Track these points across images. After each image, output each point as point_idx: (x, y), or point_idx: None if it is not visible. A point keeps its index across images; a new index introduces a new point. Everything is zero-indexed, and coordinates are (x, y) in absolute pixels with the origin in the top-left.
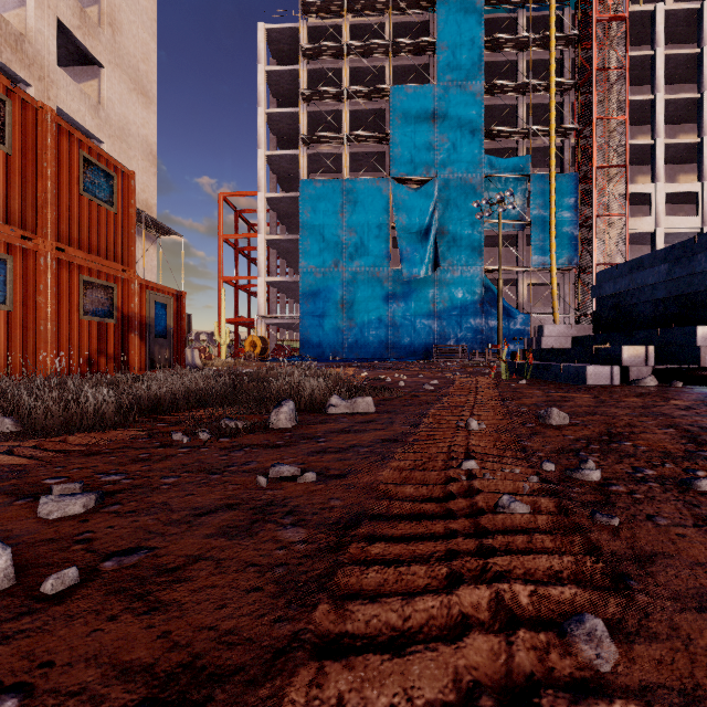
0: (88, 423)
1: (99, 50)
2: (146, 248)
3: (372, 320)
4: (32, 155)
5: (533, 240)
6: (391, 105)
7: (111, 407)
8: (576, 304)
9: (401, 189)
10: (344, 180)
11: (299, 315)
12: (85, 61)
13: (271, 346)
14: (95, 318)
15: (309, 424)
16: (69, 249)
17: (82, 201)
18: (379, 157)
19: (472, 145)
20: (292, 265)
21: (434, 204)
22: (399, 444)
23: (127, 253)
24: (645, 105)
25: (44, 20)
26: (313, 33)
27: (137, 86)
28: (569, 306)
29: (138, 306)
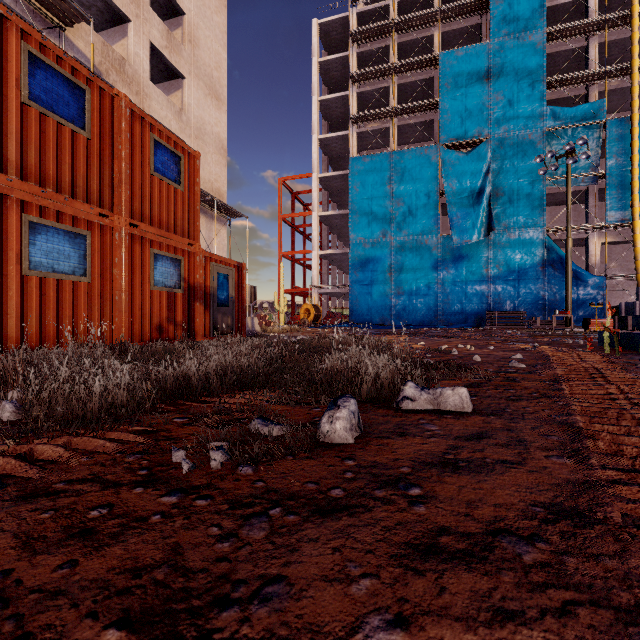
0: (92, 414)
1: (182, 64)
2: (218, 229)
3: (420, 288)
4: (109, 139)
5: (608, 193)
6: (440, 72)
7: (122, 392)
8: None
9: (451, 154)
10: (391, 153)
11: (349, 284)
12: (172, 76)
13: (323, 313)
14: (164, 289)
15: (380, 437)
16: (141, 224)
17: (153, 181)
18: (427, 126)
19: (531, 98)
20: (342, 239)
21: (487, 166)
22: (605, 537)
23: (193, 228)
24: None
25: (140, 45)
26: (361, 19)
27: (211, 91)
28: None
29: (203, 277)
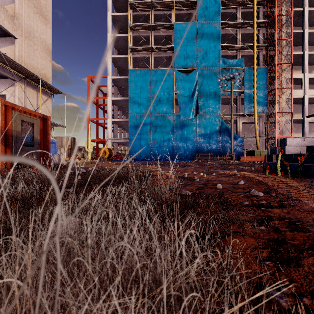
0: None
1: None
2: (44, 100)
3: (165, 140)
4: None
5: (245, 100)
6: (174, 32)
7: None
8: (265, 132)
9: (179, 74)
10: (150, 69)
11: (128, 137)
12: None
13: (114, 153)
14: None
15: None
16: None
17: None
18: (168, 59)
19: (215, 52)
20: (125, 114)
21: (196, 82)
22: None
23: None
24: (298, 35)
25: None
26: None
27: (39, 11)
28: (262, 133)
29: (2, 121)
